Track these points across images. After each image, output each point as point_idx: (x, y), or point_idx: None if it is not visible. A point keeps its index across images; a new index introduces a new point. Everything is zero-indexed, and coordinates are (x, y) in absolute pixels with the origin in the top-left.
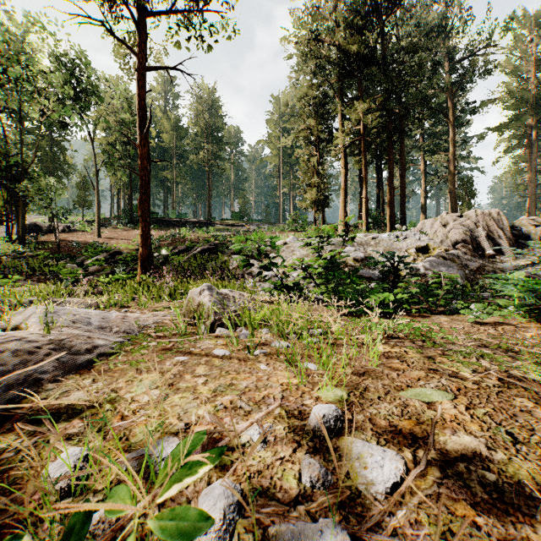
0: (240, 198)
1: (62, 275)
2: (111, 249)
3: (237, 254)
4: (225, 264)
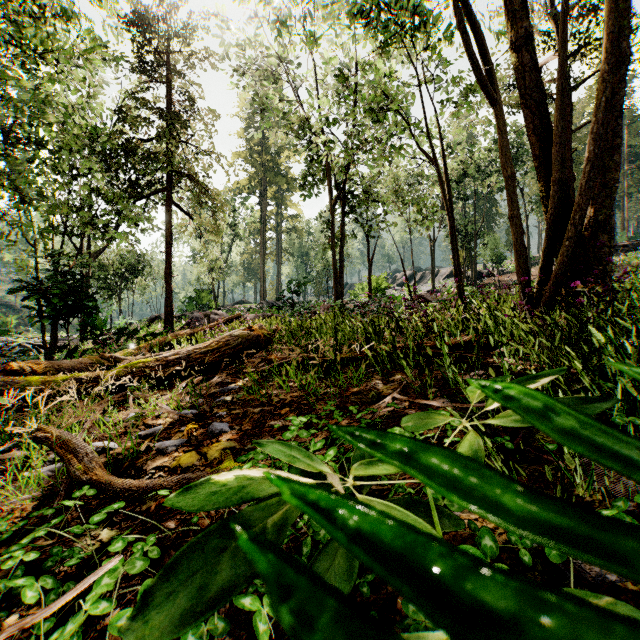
0: None
1: None
2: None
3: None
4: None
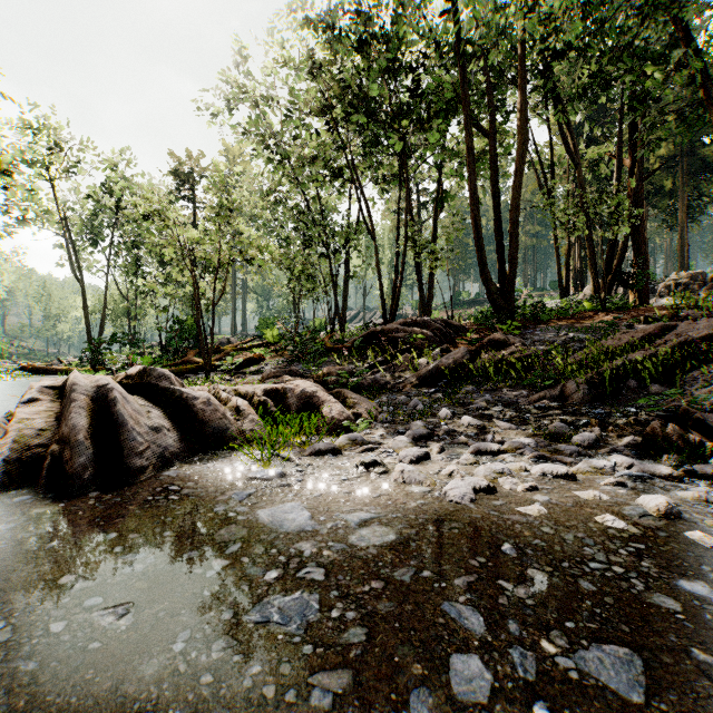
0: None
1: None
2: None
3: None
4: None
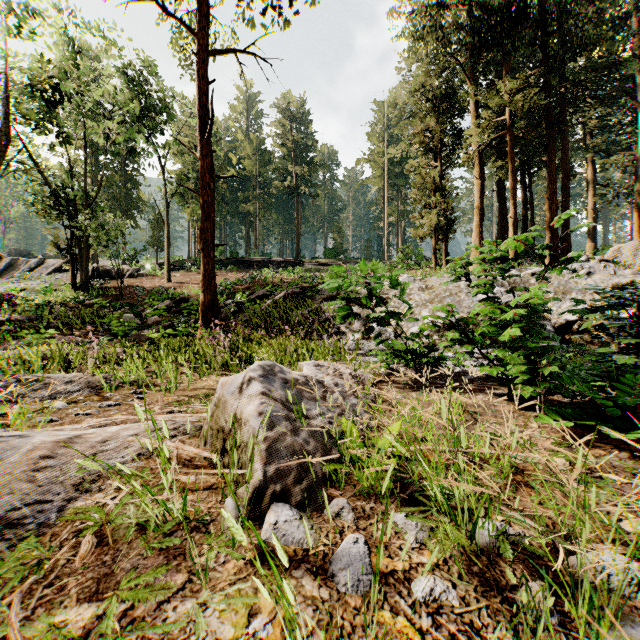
0: (335, 231)
1: (113, 329)
2: (179, 296)
3: (330, 299)
4: (314, 313)
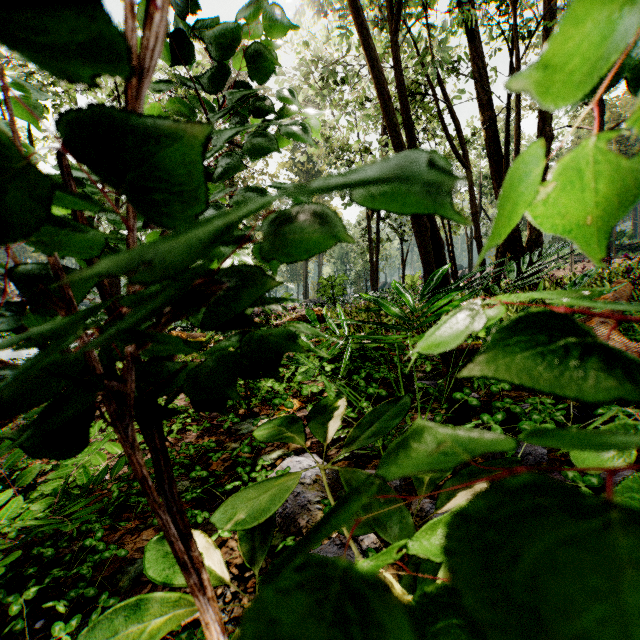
0: None
1: None
2: None
3: None
4: None
